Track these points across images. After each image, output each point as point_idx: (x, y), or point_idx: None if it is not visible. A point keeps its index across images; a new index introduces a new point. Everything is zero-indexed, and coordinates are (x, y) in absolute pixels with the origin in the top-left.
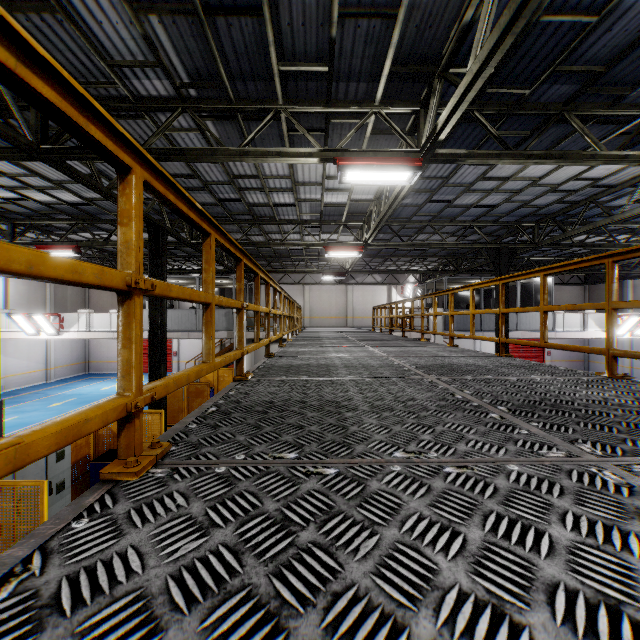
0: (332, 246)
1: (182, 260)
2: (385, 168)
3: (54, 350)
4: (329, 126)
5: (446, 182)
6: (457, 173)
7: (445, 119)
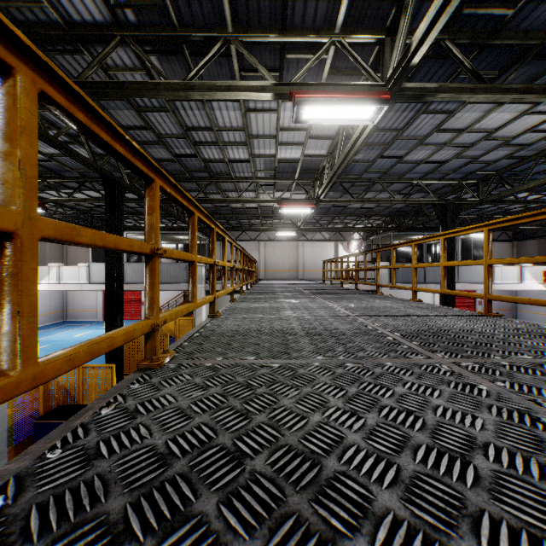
0: (285, 202)
1: None
2: (347, 101)
3: None
4: (284, 65)
5: (400, 134)
6: (413, 124)
7: (425, 30)
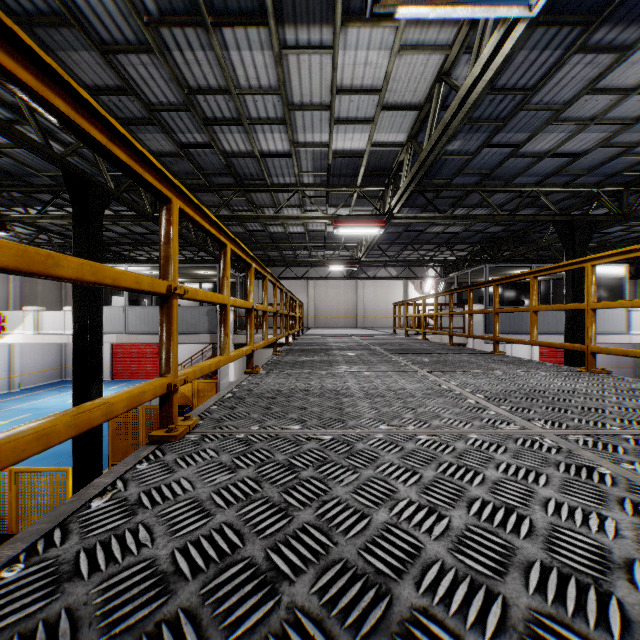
0: (343, 219)
1: None
2: None
3: (21, 354)
4: None
5: (528, 100)
6: (552, 78)
7: None
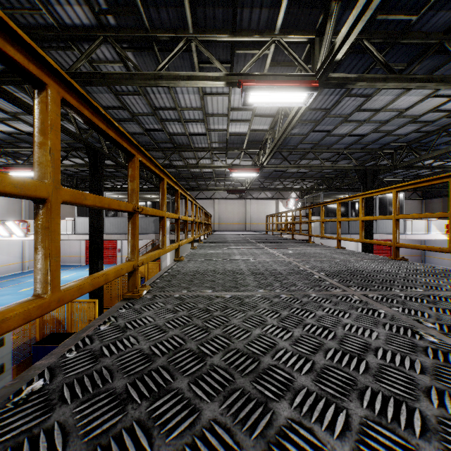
0: (235, 168)
1: (123, 181)
2: (285, 88)
3: (28, 248)
4: (234, 58)
5: (328, 113)
6: (338, 105)
7: (345, 34)
